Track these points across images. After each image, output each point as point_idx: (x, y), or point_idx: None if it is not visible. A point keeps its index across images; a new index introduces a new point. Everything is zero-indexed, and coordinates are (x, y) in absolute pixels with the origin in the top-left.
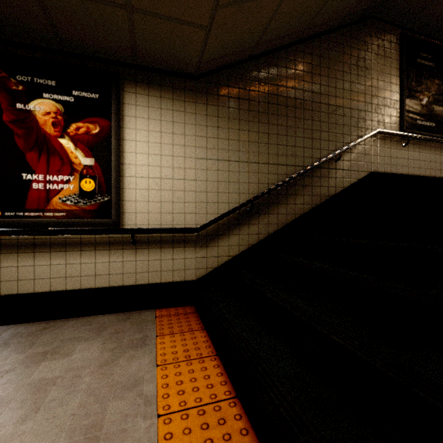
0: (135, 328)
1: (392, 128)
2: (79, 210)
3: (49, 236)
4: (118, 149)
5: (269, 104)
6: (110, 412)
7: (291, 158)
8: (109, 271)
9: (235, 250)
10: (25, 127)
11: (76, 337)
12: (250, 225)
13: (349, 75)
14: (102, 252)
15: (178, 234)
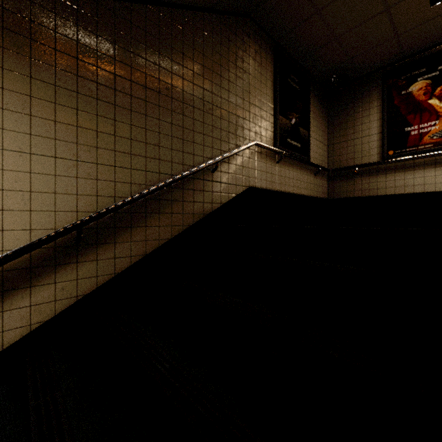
0: None
1: (268, 142)
2: None
3: None
4: None
5: (117, 76)
6: None
7: (154, 161)
8: None
9: (47, 311)
10: None
11: None
12: (79, 263)
13: (227, 72)
14: None
15: None
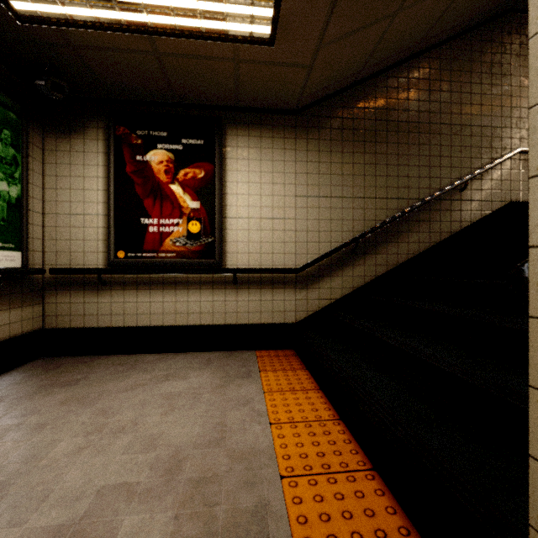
0: (238, 364)
1: None
2: (186, 251)
3: (162, 275)
4: (221, 192)
5: (377, 132)
6: (230, 417)
7: (403, 190)
8: (213, 310)
9: (338, 293)
10: (143, 177)
11: (188, 367)
12: (354, 266)
13: (479, 86)
14: (207, 291)
15: (278, 275)
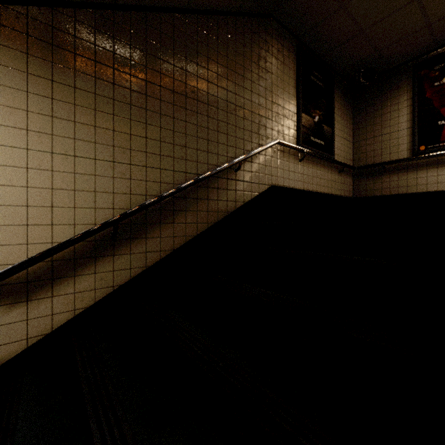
0: None
1: (291, 141)
2: None
3: None
4: None
5: (148, 83)
6: None
7: (181, 161)
8: None
9: (88, 299)
10: None
11: None
12: (115, 256)
13: (250, 72)
14: None
15: None
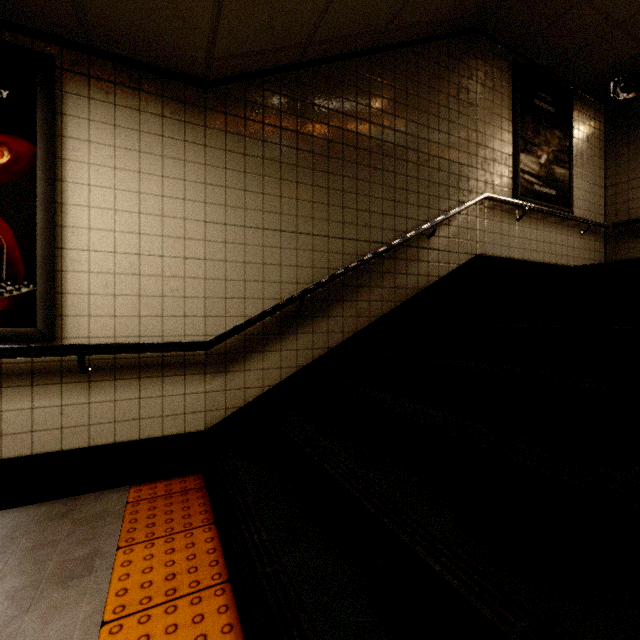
0: (79, 533)
1: (504, 193)
2: None
3: None
4: (52, 198)
5: (330, 142)
6: None
7: (364, 229)
8: (33, 426)
9: (275, 377)
10: None
11: None
12: (299, 334)
13: (446, 110)
14: (18, 390)
15: (174, 353)
